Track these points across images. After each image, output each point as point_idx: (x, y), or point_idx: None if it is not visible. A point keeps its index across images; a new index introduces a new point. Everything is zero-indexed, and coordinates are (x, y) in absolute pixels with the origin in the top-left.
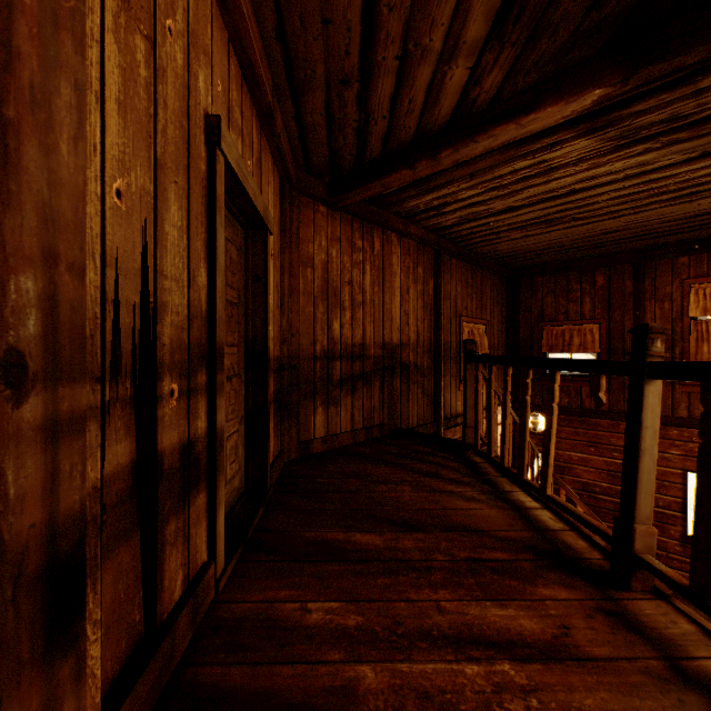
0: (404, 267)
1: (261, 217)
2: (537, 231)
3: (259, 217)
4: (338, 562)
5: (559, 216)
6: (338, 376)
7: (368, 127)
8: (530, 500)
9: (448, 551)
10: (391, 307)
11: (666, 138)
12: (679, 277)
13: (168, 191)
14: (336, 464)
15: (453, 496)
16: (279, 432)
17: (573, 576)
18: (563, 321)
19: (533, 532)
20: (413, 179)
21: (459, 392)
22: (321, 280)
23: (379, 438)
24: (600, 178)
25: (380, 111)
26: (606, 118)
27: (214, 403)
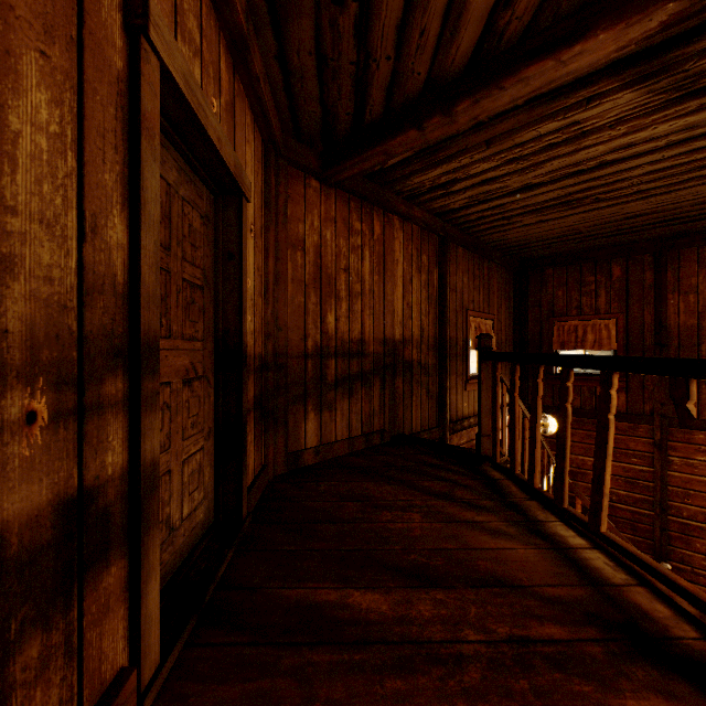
0: (407, 254)
1: (231, 174)
2: (553, 215)
3: (229, 174)
4: (328, 646)
5: (581, 196)
6: (333, 376)
7: (368, 73)
8: (573, 535)
9: (481, 623)
10: (393, 298)
11: None
12: (705, 267)
13: (18, 59)
14: (329, 482)
15: (475, 528)
16: (262, 444)
17: (670, 672)
18: (576, 316)
19: (591, 589)
20: (421, 143)
21: (465, 393)
22: (313, 266)
23: (379, 446)
24: (637, 146)
25: (383, 49)
26: (662, 59)
27: (139, 425)
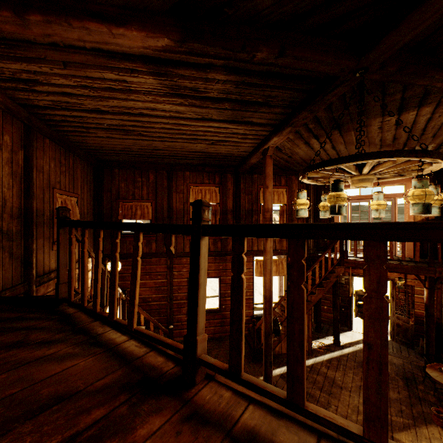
0: None
1: None
2: (117, 136)
3: None
4: None
5: (132, 129)
6: None
7: None
8: (120, 335)
9: None
10: None
11: (191, 100)
12: (186, 182)
13: None
14: None
15: (45, 361)
16: None
17: (161, 396)
18: (132, 200)
19: (126, 367)
20: None
21: (53, 252)
22: None
23: None
24: (158, 111)
25: None
26: (165, 69)
27: None
